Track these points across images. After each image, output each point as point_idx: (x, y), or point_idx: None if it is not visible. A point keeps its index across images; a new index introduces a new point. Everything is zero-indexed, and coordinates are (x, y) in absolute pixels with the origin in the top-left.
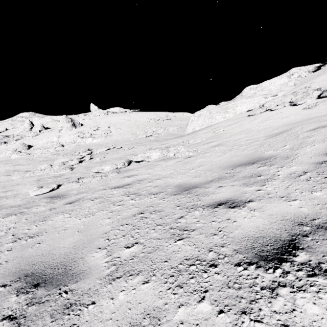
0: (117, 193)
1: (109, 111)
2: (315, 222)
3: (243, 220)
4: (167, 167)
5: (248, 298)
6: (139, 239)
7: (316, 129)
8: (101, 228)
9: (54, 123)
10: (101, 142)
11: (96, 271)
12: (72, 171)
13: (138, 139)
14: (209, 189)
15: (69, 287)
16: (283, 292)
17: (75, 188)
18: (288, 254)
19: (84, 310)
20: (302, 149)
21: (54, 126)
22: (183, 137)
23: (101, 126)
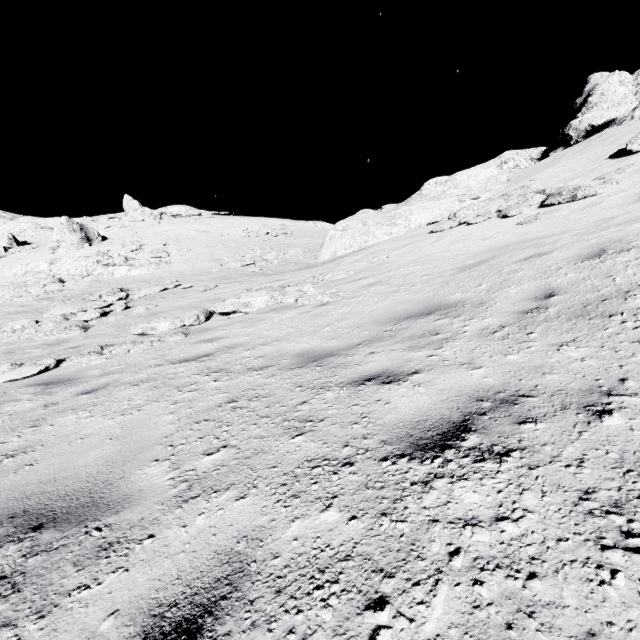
0: (186, 371)
1: (164, 213)
2: (500, 396)
3: (401, 400)
4: (282, 324)
5: (392, 497)
6: (229, 440)
7: (529, 258)
8: (158, 430)
9: (41, 233)
10: (149, 275)
11: (152, 493)
12: (87, 333)
13: (225, 270)
14: (353, 358)
15: (104, 522)
16: (439, 484)
17: (97, 366)
18: (455, 439)
19: (136, 548)
20: (504, 291)
21: (41, 239)
22: (314, 269)
23: (147, 242)
